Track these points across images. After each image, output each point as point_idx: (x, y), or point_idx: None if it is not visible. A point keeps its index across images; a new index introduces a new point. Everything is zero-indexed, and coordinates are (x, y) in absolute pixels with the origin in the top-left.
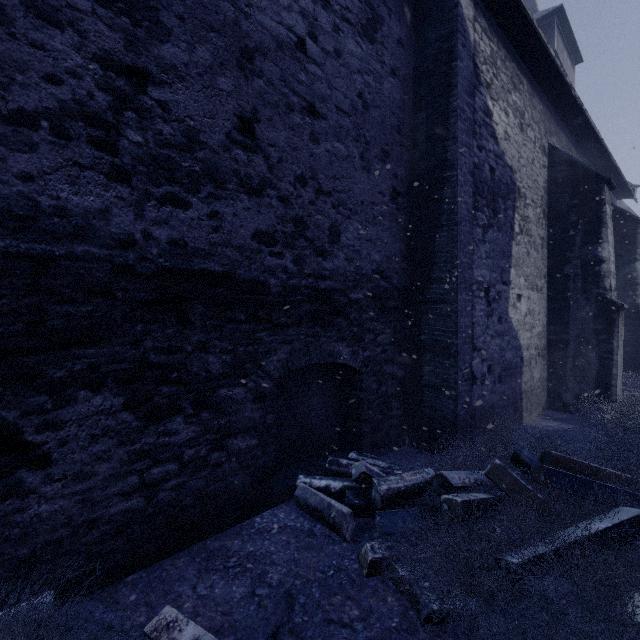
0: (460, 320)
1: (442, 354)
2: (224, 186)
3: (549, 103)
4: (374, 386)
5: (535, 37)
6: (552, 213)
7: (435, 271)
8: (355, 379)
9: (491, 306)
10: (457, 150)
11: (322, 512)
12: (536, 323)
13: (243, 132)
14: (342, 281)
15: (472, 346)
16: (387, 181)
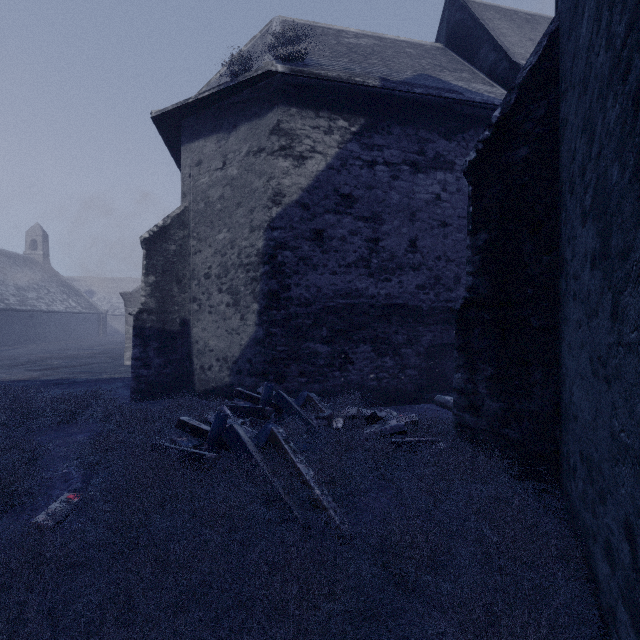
0: None
1: None
2: (404, 270)
3: None
4: None
5: None
6: None
7: None
8: None
9: None
10: None
11: (445, 404)
12: None
13: (411, 246)
14: None
15: None
16: None
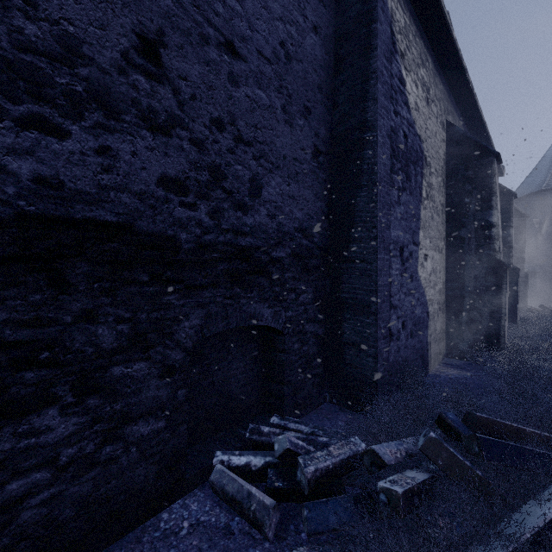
0: (380, 279)
1: (362, 312)
2: (119, 117)
3: (447, 85)
4: (296, 346)
5: (441, 17)
6: (450, 183)
7: (355, 230)
8: (277, 340)
9: (405, 265)
10: (377, 111)
11: (241, 503)
12: (438, 281)
13: (145, 55)
14: (264, 238)
15: (389, 304)
16: (309, 138)
